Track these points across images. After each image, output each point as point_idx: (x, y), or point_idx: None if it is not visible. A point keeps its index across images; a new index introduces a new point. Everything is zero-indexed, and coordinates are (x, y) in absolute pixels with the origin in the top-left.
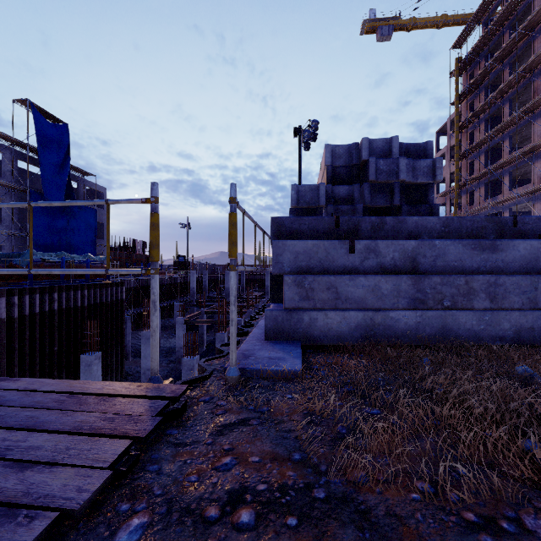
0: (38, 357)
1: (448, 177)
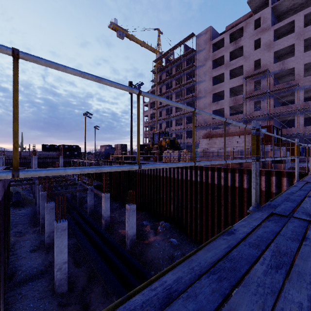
0: (1, 241)
1: (150, 115)
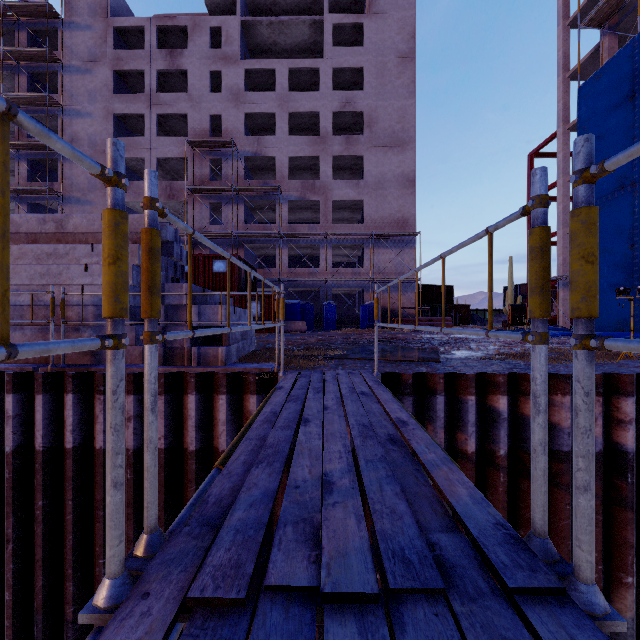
0: None
1: None
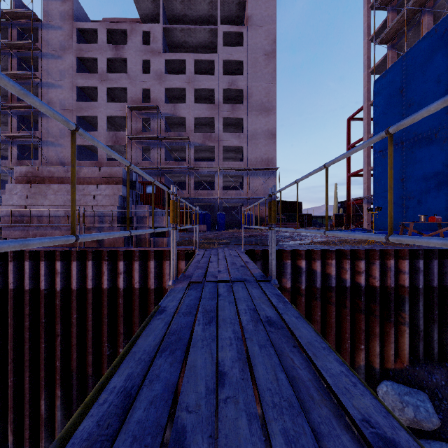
0: None
1: None
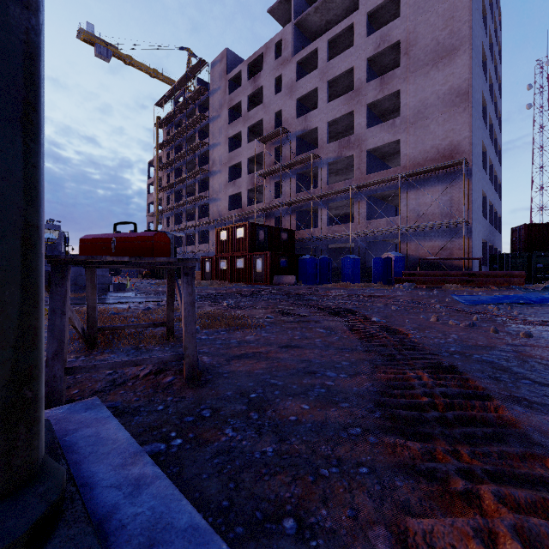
0: None
1: (155, 202)
